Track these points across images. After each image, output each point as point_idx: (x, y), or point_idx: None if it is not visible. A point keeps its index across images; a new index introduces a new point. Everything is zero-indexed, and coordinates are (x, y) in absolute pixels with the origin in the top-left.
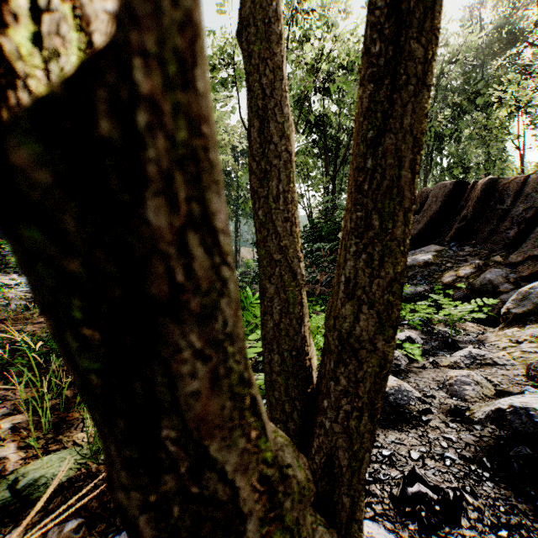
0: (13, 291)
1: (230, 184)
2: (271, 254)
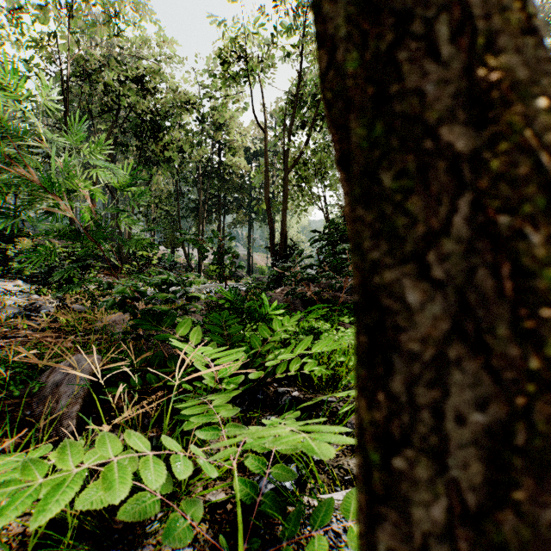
0: (14, 298)
1: (243, 187)
2: (427, 123)
